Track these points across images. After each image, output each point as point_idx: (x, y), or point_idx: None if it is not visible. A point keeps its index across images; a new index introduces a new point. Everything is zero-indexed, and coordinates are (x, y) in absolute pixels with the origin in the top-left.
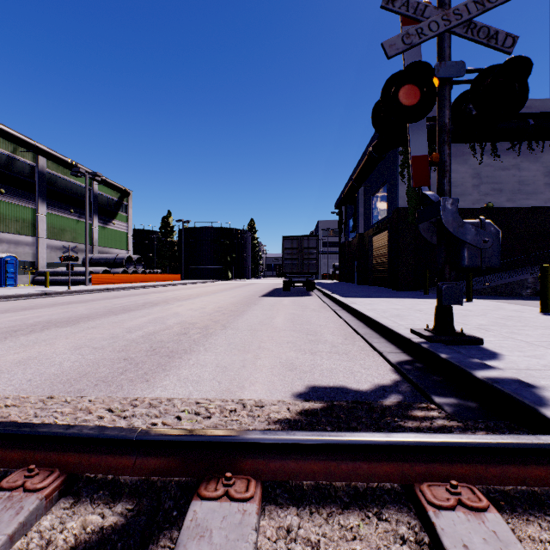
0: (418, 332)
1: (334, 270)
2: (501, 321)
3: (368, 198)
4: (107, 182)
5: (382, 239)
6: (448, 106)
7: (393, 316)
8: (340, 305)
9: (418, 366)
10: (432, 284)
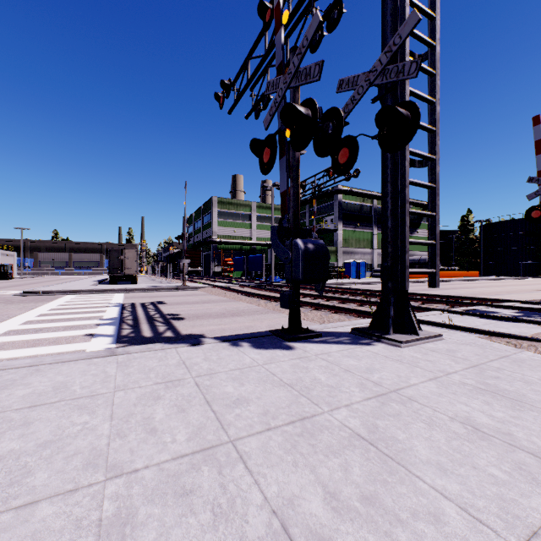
0: None
1: None
2: None
3: None
4: (413, 203)
5: None
6: None
7: None
8: None
9: None
10: None
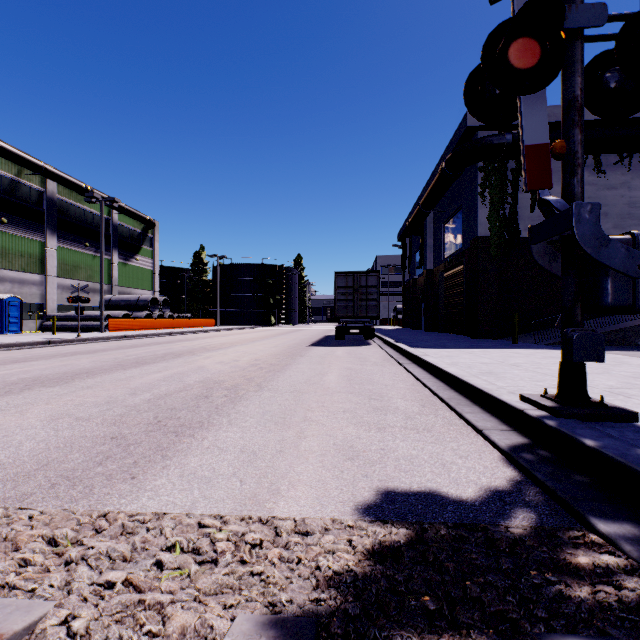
0: (534, 400)
1: (396, 314)
2: (636, 382)
3: (438, 227)
4: (129, 211)
5: (456, 276)
6: (579, 71)
7: (484, 374)
8: (409, 357)
9: (544, 455)
10: (520, 331)
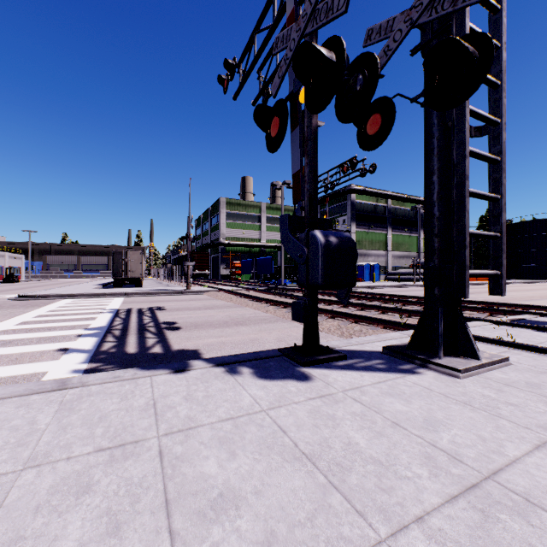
0: None
1: None
2: None
3: None
4: None
5: None
6: None
7: None
8: None
9: None
10: None
